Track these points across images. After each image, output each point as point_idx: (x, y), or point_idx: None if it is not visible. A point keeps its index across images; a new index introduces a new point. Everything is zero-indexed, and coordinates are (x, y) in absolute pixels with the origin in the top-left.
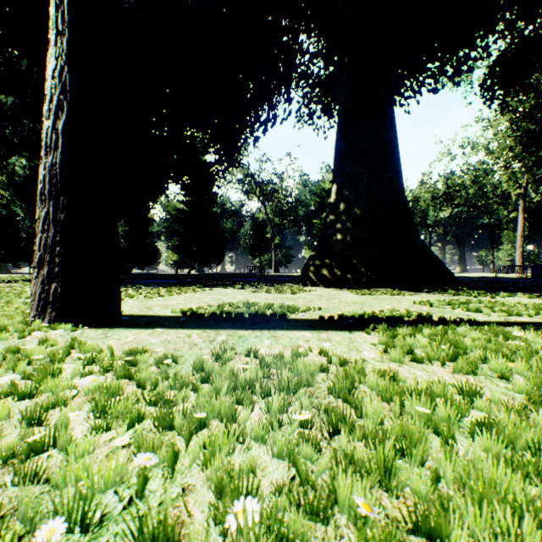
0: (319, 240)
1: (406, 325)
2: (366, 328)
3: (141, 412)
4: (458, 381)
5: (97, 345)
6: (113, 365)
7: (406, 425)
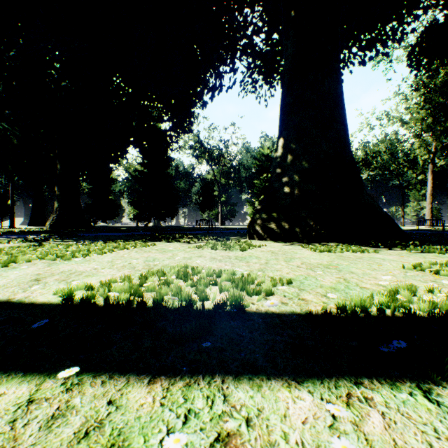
0: (266, 194)
1: None
2: None
3: None
4: None
5: None
6: None
7: None
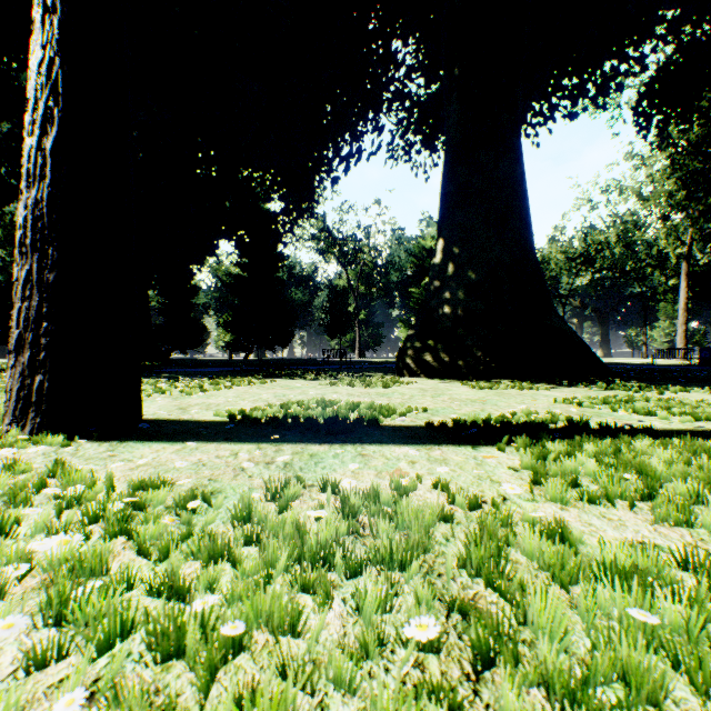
0: (420, 315)
1: (555, 437)
2: (497, 441)
3: (128, 618)
4: (667, 540)
5: (92, 471)
6: (104, 512)
7: (624, 657)
